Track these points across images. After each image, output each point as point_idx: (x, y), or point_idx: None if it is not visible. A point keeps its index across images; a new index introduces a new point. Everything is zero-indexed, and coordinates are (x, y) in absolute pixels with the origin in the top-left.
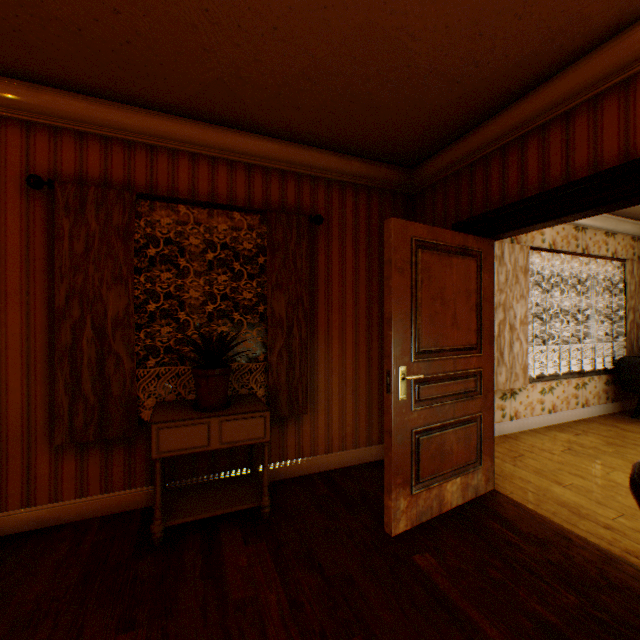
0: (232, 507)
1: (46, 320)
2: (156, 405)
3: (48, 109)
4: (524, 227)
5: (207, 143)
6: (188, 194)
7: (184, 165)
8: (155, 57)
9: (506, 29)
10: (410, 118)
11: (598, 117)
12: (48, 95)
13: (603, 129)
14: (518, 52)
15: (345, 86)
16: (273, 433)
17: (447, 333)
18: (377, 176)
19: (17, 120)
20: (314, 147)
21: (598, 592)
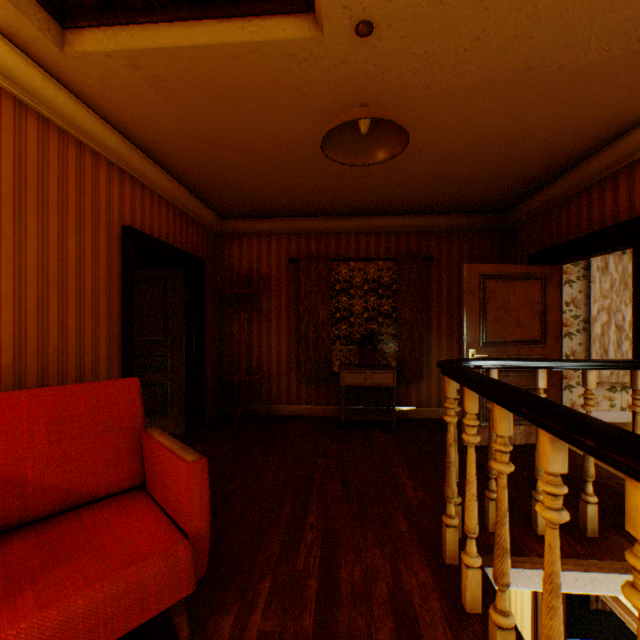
0: (376, 417)
1: (294, 322)
2: (340, 364)
3: (296, 227)
4: (569, 259)
5: (364, 226)
6: (354, 254)
7: (352, 239)
8: (341, 202)
9: (521, 162)
10: (486, 195)
11: (602, 193)
12: (296, 221)
13: (604, 201)
14: (538, 165)
15: (436, 193)
16: (401, 389)
17: (510, 330)
18: (476, 222)
19: (284, 234)
20: (427, 214)
21: (581, 481)
